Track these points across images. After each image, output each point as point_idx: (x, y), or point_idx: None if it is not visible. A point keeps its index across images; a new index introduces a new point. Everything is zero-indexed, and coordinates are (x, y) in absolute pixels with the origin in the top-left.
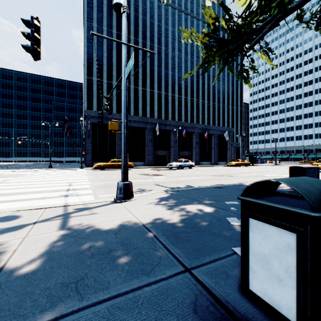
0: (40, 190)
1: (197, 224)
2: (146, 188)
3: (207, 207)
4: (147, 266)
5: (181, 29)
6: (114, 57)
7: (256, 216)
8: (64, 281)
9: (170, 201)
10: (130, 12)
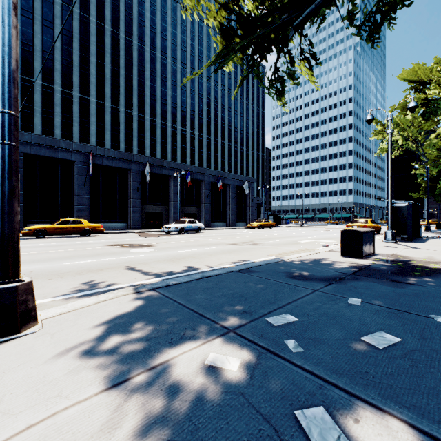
0: None
1: None
2: (101, 280)
3: (232, 351)
4: None
5: None
6: (75, 52)
7: None
8: None
9: (134, 333)
10: None
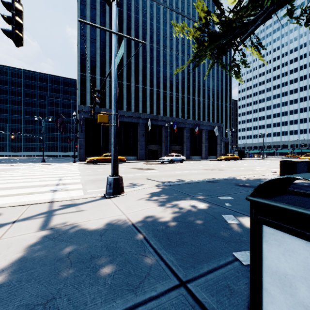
0: (29, 185)
1: (191, 223)
2: (137, 183)
3: (201, 203)
4: (134, 279)
5: (173, 23)
6: (107, 54)
7: (273, 224)
8: (30, 301)
9: (162, 197)
10: (123, 10)
